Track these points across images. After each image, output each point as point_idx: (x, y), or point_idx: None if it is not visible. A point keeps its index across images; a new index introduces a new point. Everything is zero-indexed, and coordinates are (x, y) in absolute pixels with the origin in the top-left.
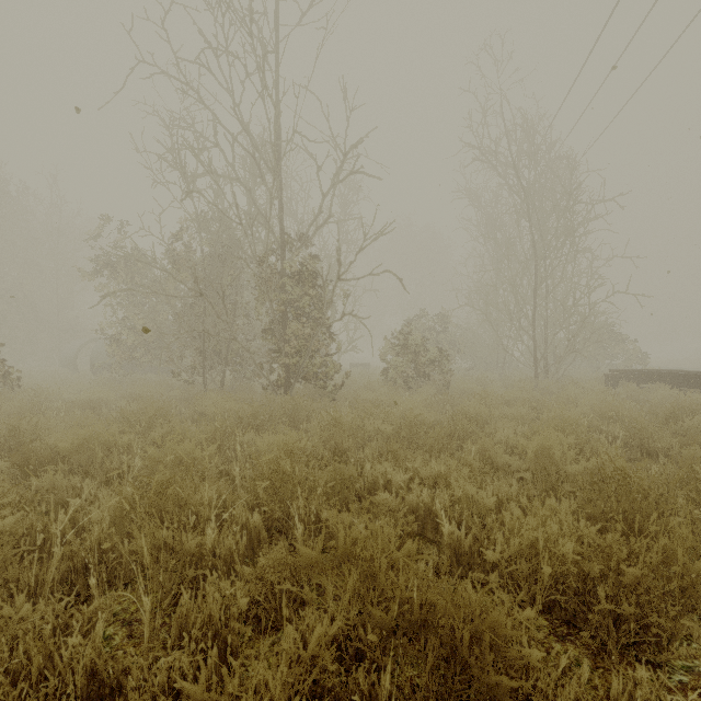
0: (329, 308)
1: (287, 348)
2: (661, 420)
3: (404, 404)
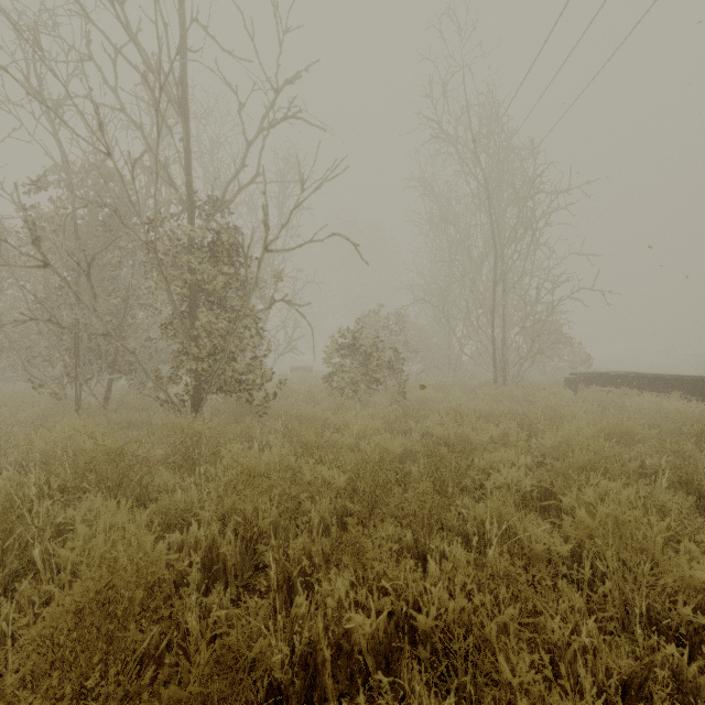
0: (253, 292)
1: (195, 349)
2: (692, 442)
3: (359, 427)
